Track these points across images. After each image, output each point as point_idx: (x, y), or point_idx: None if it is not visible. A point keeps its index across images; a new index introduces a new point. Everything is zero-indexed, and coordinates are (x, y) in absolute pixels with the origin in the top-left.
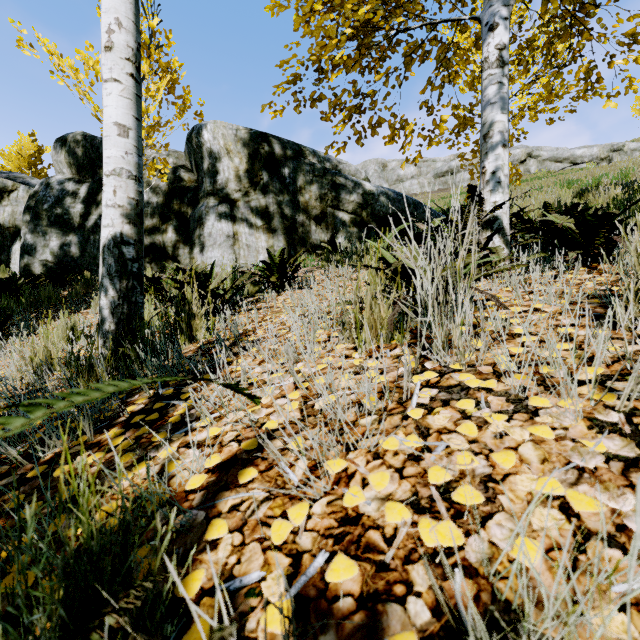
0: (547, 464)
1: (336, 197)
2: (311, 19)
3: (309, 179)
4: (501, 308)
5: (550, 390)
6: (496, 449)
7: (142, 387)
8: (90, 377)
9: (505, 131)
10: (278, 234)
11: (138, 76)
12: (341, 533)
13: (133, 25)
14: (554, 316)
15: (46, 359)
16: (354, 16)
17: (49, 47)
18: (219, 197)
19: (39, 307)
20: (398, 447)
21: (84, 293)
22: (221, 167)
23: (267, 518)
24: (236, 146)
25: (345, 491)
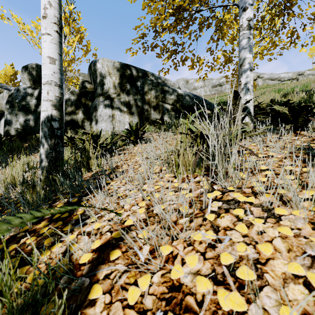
0: (291, 253)
1: (164, 97)
2: (151, 4)
3: (150, 87)
4: (251, 155)
5: (287, 205)
6: (259, 242)
7: (60, 198)
8: (33, 192)
9: (251, 63)
10: (134, 115)
11: (60, 32)
12: (170, 297)
13: (58, 5)
14: (281, 160)
15: (12, 180)
16: (173, 3)
17: (17, 19)
18: (105, 96)
19: (12, 152)
20: (202, 238)
21: (36, 145)
22: (106, 81)
23: (126, 284)
24: (113, 71)
25: (172, 267)
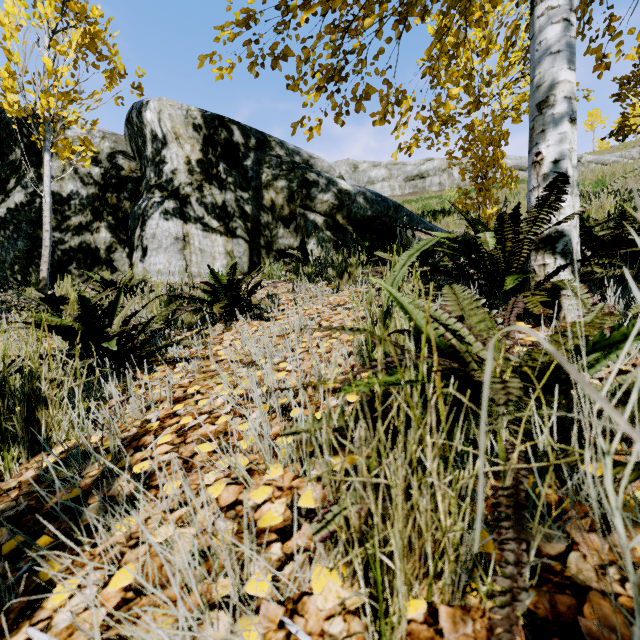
0: None
1: (307, 196)
2: None
3: (275, 173)
4: None
5: None
6: None
7: None
8: None
9: (573, 97)
10: (238, 237)
11: None
12: None
13: None
14: None
15: None
16: None
17: None
18: (166, 191)
19: None
20: None
21: None
22: (168, 155)
23: None
24: (187, 130)
25: None
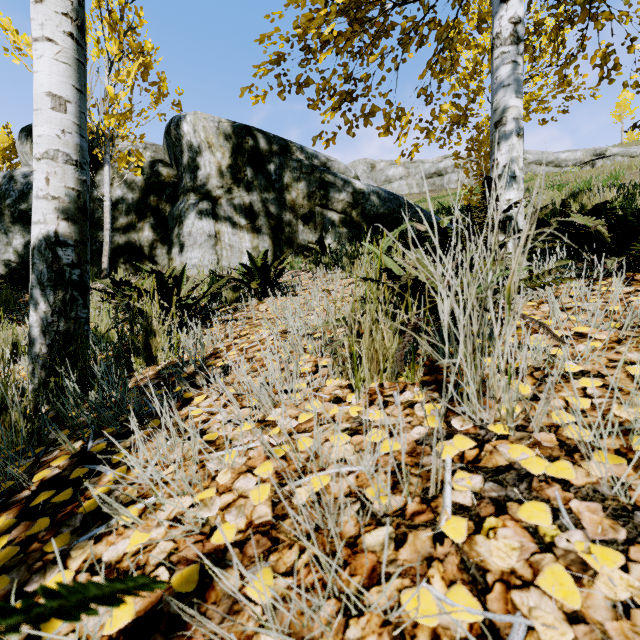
0: None
1: (325, 195)
2: None
3: (296, 176)
4: (532, 331)
5: None
6: None
7: (61, 442)
8: None
9: (520, 118)
10: (263, 234)
11: (80, 37)
12: None
13: None
14: (610, 346)
15: None
16: None
17: (3, 21)
18: (200, 194)
19: None
20: (438, 620)
21: None
22: (202, 162)
23: None
24: (218, 139)
25: None
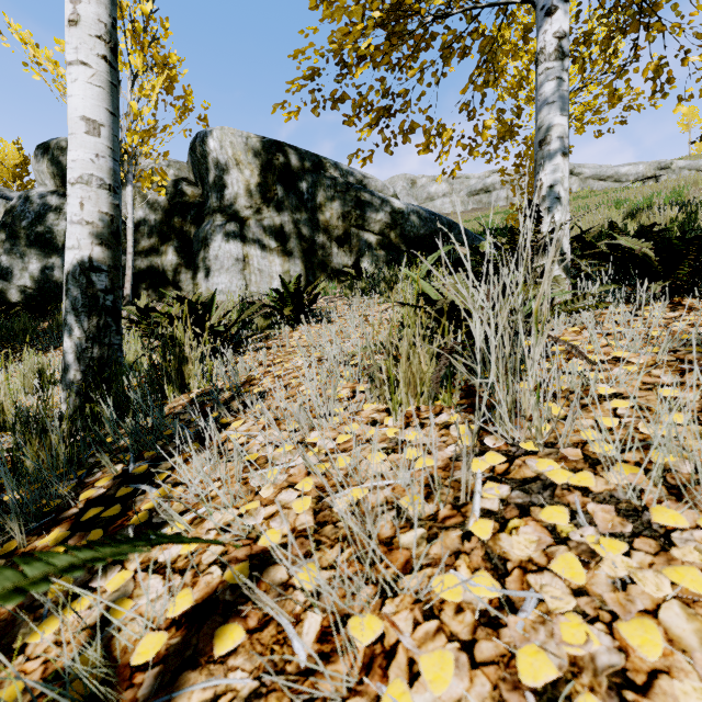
0: None
1: (361, 216)
2: None
3: (330, 195)
4: (572, 356)
5: (684, 500)
6: (623, 614)
7: (105, 463)
8: (40, 446)
9: (565, 137)
10: (295, 257)
11: (113, 59)
12: None
13: None
14: (646, 370)
15: None
16: None
17: (22, 35)
18: (227, 214)
19: (11, 342)
20: (462, 597)
21: None
22: (229, 180)
23: None
24: (246, 156)
25: (382, 690)
